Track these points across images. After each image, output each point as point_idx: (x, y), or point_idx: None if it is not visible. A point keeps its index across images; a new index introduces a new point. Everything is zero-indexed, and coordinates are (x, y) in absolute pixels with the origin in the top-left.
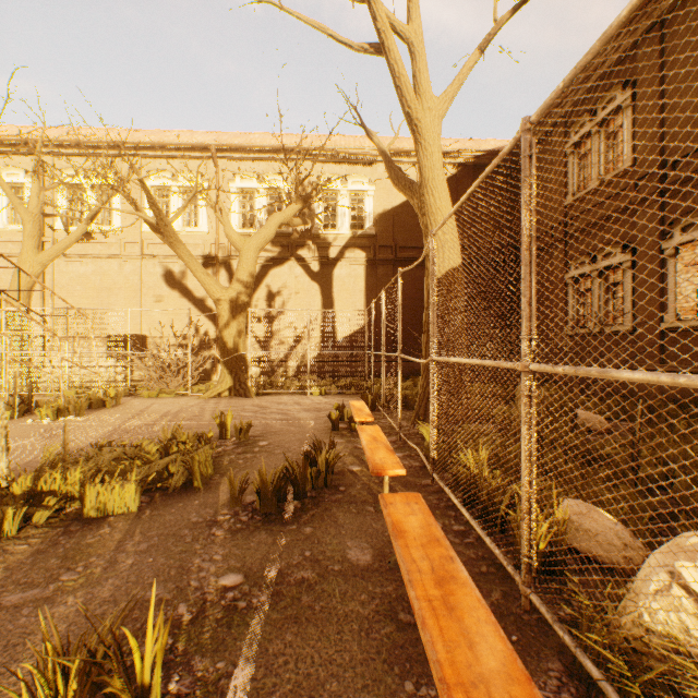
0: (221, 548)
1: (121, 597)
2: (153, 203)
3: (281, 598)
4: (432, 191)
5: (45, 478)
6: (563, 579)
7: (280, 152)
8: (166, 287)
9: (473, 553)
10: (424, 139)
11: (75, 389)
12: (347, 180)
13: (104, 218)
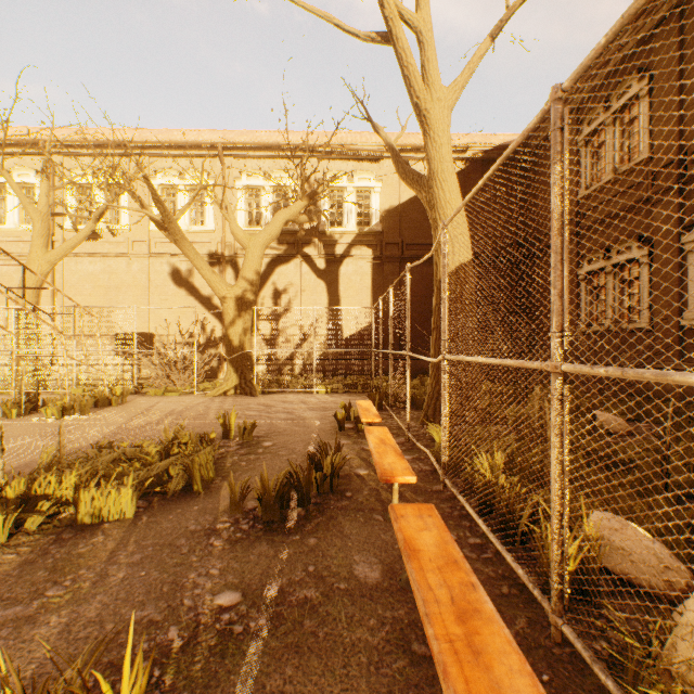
0: (219, 560)
1: (108, 617)
2: (157, 200)
3: (282, 621)
4: (441, 184)
5: (39, 481)
6: (595, 604)
7: (286, 149)
8: (173, 285)
9: (492, 571)
10: (433, 130)
11: (83, 387)
12: (353, 177)
13: (112, 217)
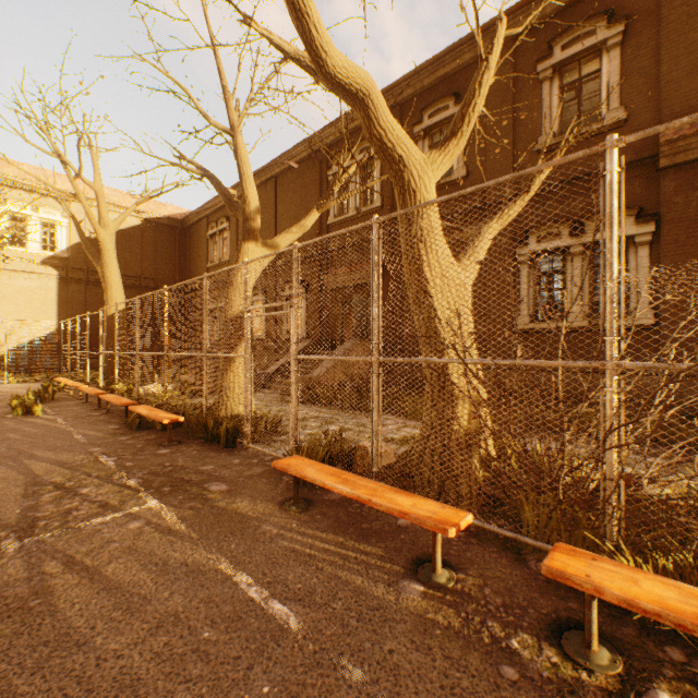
0: None
1: None
2: None
3: (52, 407)
4: (110, 269)
5: None
6: None
7: None
8: None
9: None
10: (105, 241)
11: None
12: (39, 209)
13: None
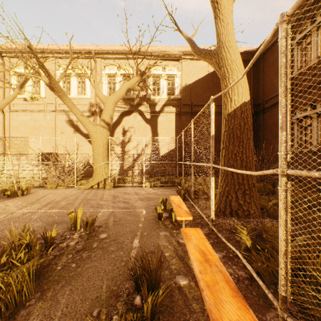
0: None
1: None
2: (42, 66)
3: None
4: (228, 49)
5: None
6: None
7: (129, 53)
8: (68, 127)
9: None
10: (222, 13)
11: (9, 183)
12: (165, 69)
13: (36, 91)
